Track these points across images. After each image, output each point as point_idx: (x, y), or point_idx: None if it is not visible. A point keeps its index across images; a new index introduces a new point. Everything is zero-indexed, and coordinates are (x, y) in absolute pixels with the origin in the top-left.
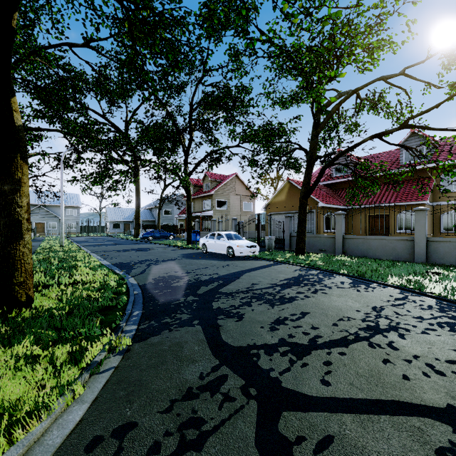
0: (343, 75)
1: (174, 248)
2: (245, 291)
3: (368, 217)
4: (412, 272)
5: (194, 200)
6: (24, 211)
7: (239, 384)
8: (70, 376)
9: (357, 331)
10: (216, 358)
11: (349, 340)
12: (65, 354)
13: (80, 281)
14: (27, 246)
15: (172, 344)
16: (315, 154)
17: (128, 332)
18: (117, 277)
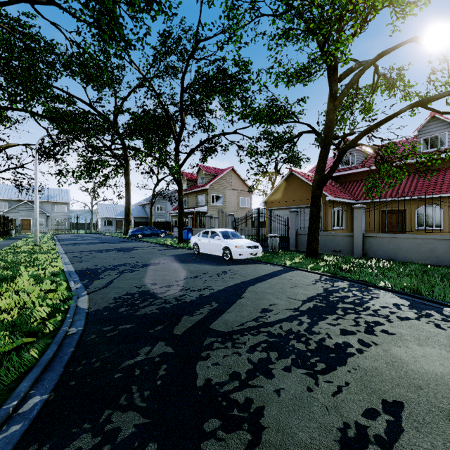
0: None
1: (162, 247)
2: (254, 329)
3: (381, 213)
4: None
5: (188, 195)
6: None
7: None
8: None
9: None
10: None
11: None
12: None
13: None
14: None
15: None
16: (332, 133)
17: None
18: (62, 296)
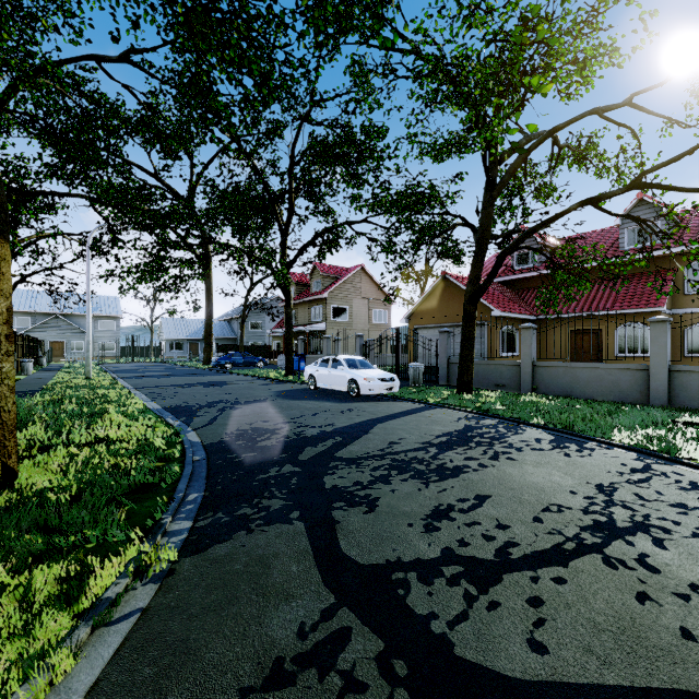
0: (548, 90)
1: (264, 381)
2: (379, 456)
3: (570, 333)
4: (650, 422)
5: (297, 307)
6: (1, 321)
7: (372, 650)
8: (53, 632)
9: (578, 533)
10: (329, 589)
11: (567, 551)
12: (49, 586)
13: (106, 439)
14: (6, 383)
15: (251, 560)
16: (489, 233)
17: (175, 534)
18: (169, 431)
